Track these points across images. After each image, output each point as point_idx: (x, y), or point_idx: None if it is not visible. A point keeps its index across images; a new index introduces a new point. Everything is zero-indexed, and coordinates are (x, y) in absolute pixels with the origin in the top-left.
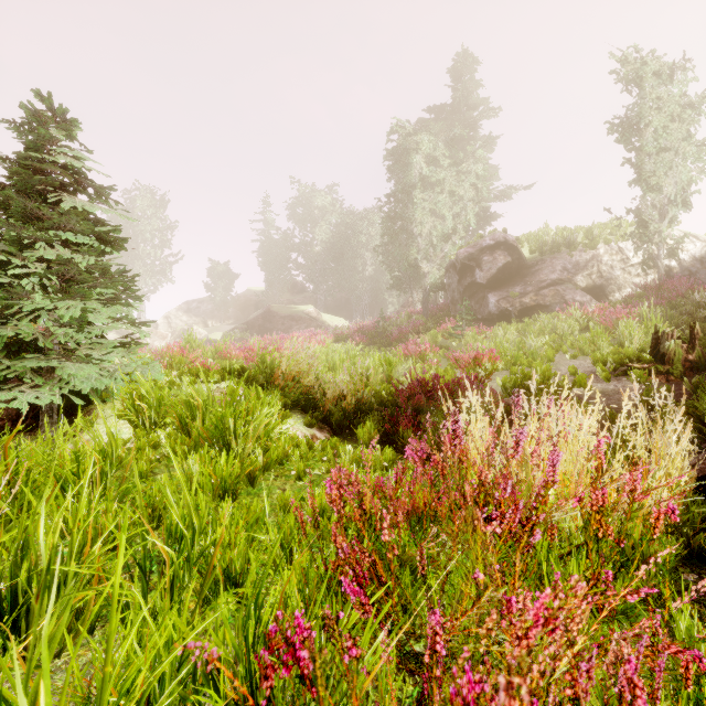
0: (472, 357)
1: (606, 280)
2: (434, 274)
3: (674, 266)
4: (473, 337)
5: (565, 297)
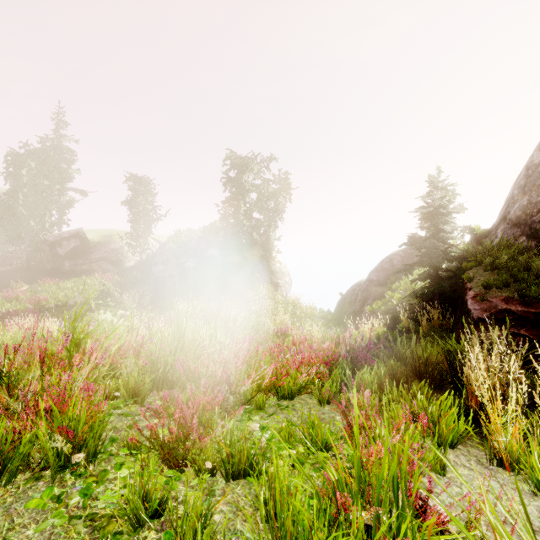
0: (38, 300)
1: (123, 258)
2: (34, 241)
3: (150, 253)
4: (50, 286)
5: (102, 265)
